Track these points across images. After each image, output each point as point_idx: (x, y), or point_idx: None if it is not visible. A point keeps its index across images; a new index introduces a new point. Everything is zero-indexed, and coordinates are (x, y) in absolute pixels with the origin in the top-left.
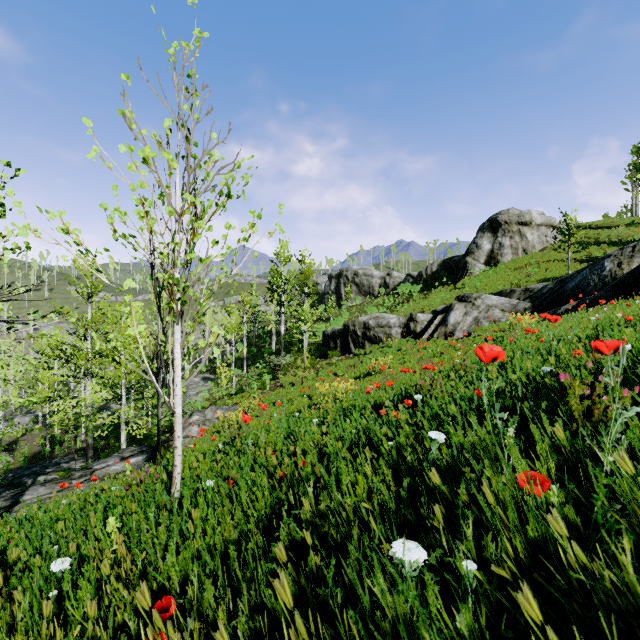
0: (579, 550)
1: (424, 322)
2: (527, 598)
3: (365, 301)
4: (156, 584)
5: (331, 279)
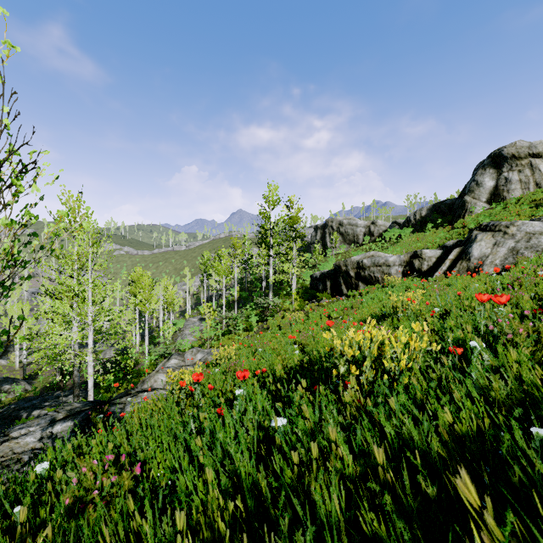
0: None
1: (432, 259)
2: None
3: (350, 249)
4: None
5: (317, 230)
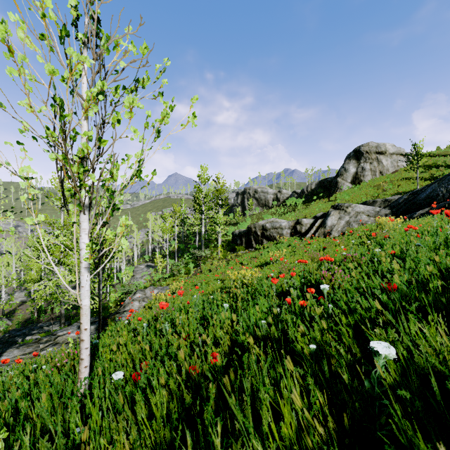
0: None
1: (307, 225)
2: None
3: (262, 211)
4: None
5: (238, 195)
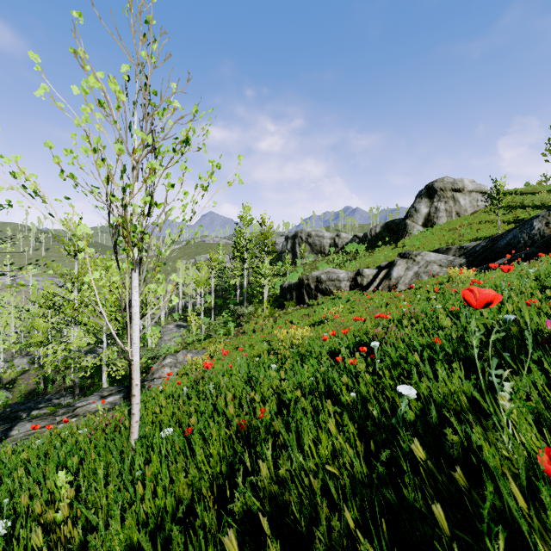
0: None
1: (370, 276)
2: None
3: (317, 259)
4: None
5: (287, 240)
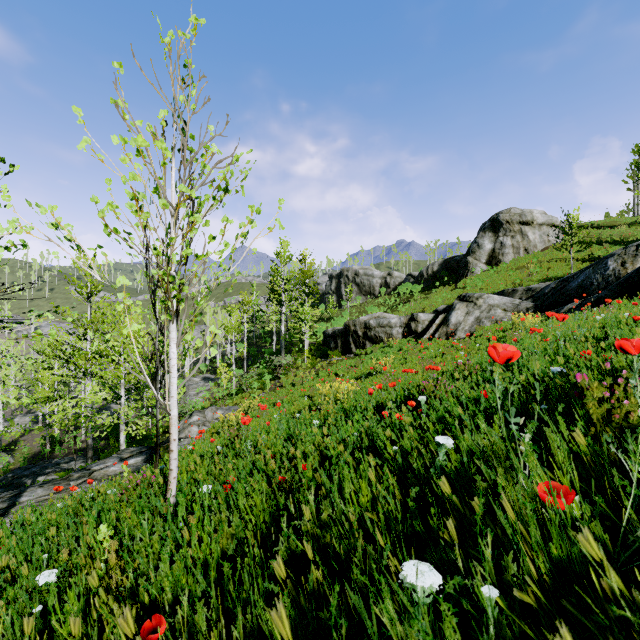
0: (615, 576)
1: (425, 322)
2: (565, 639)
3: (366, 301)
4: (147, 599)
5: (332, 279)
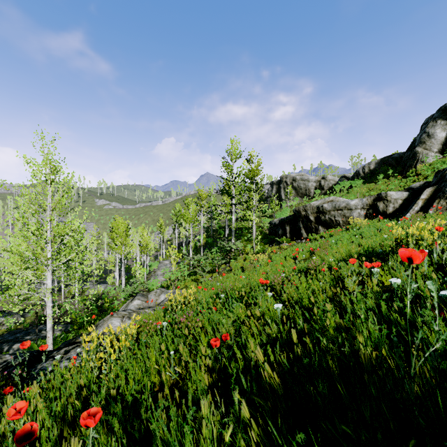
0: None
1: (398, 201)
2: None
3: (302, 201)
4: None
5: (273, 185)
